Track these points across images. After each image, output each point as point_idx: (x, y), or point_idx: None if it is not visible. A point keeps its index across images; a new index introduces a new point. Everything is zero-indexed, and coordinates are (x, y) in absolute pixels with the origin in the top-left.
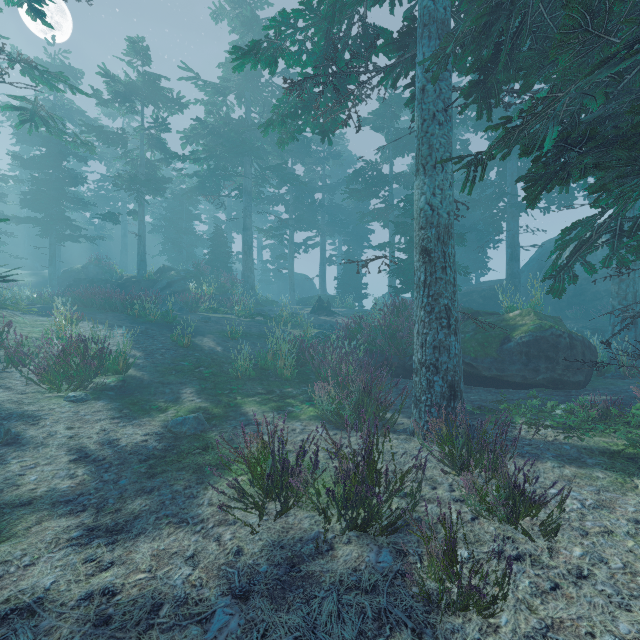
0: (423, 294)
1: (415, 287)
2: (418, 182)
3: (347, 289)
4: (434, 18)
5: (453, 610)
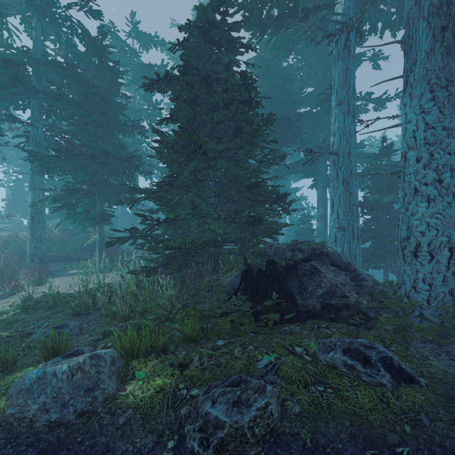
0: (31, 231)
1: (28, 228)
2: (30, 192)
3: (15, 209)
4: (35, 140)
5: (12, 294)
